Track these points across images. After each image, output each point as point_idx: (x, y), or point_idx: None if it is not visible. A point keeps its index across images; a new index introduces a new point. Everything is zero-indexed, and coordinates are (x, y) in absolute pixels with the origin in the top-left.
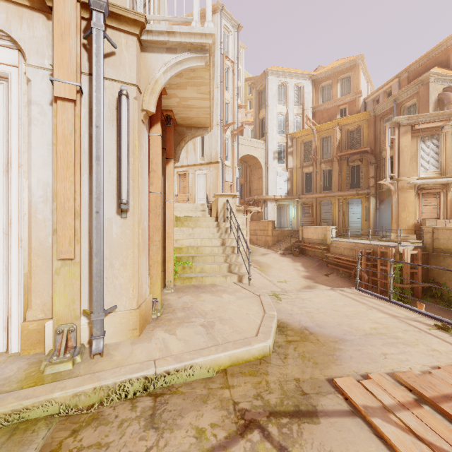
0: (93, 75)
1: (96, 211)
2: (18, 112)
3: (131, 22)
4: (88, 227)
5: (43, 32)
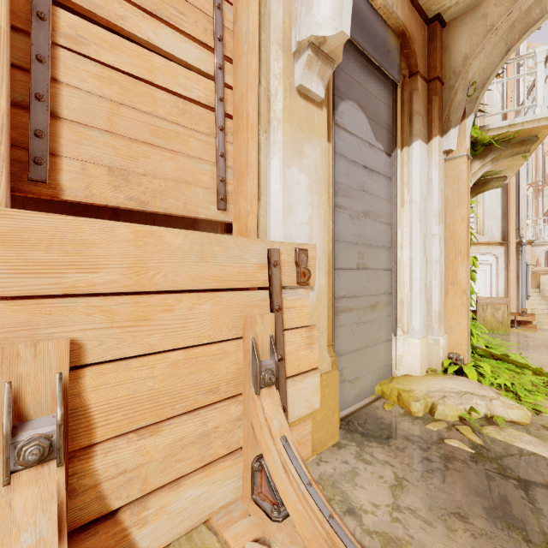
0: (522, 263)
1: (523, 299)
2: (494, 272)
3: (530, 242)
4: (515, 302)
5: (502, 250)
